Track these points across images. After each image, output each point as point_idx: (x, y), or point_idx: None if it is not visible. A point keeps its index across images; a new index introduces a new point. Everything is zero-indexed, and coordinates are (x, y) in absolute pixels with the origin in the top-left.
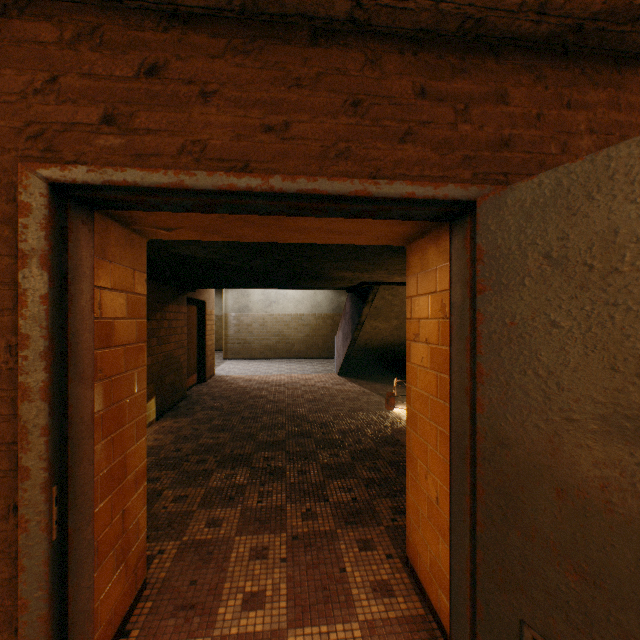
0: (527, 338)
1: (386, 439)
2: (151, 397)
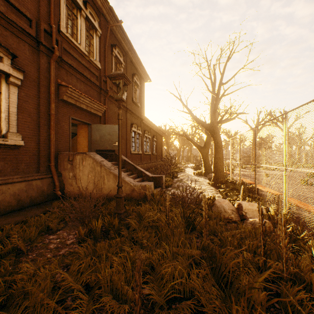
0: (95, 133)
1: None
2: None
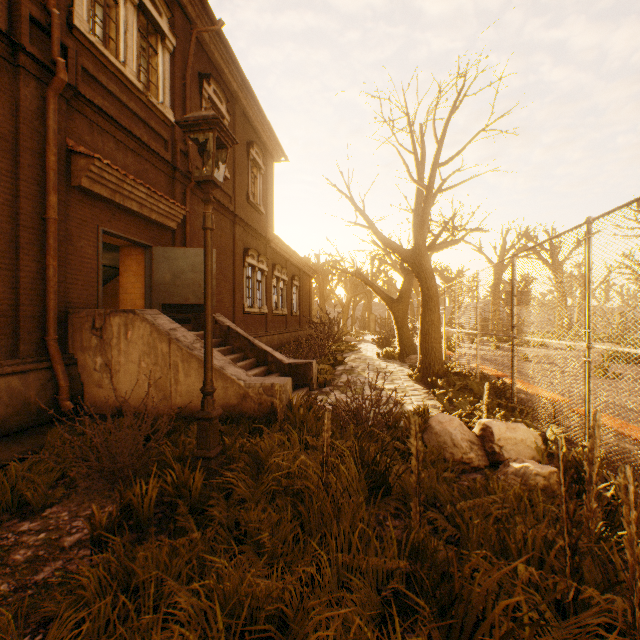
0: (161, 267)
1: None
2: None
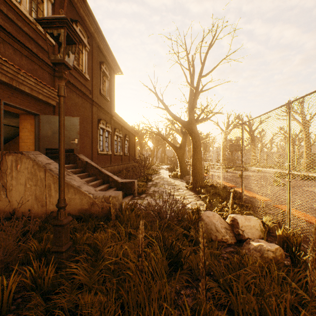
0: (45, 126)
1: None
2: None
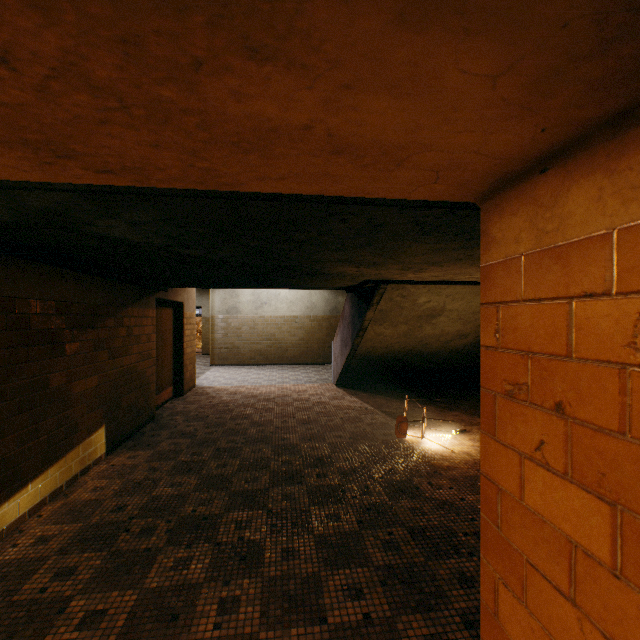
0: None
1: (401, 486)
2: (98, 427)
